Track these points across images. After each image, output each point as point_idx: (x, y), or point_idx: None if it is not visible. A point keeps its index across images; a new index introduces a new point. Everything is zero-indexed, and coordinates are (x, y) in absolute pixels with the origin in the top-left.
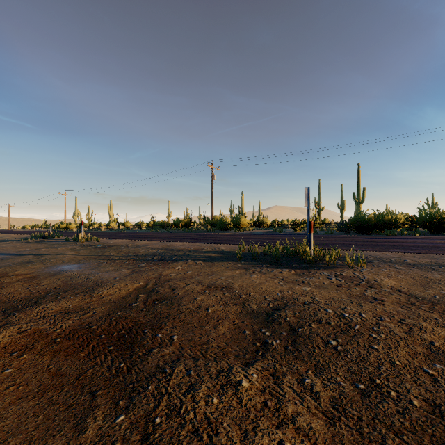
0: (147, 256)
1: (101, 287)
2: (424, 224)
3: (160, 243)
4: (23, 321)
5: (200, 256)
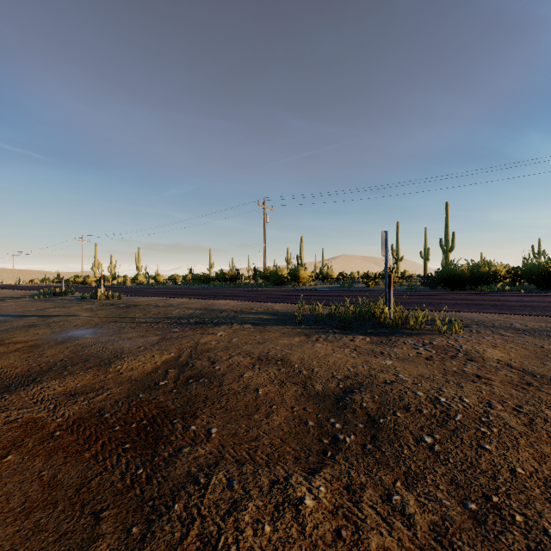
0: (181, 319)
1: (121, 359)
2: (531, 278)
3: (199, 301)
4: (14, 406)
5: (249, 318)
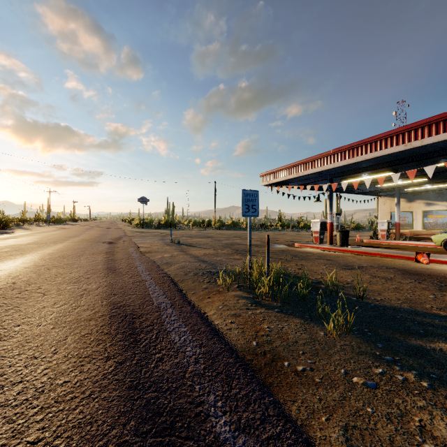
0: None
1: None
2: None
3: None
4: None
5: None
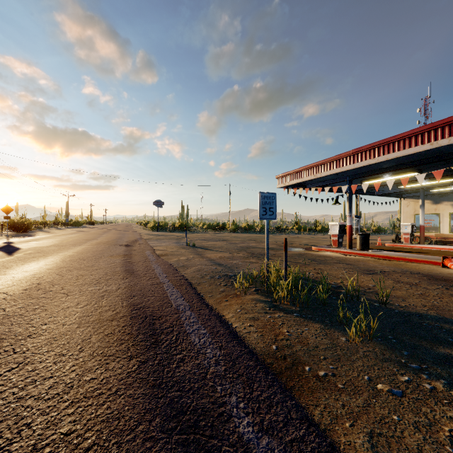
0: None
1: None
2: None
3: None
4: None
5: None
